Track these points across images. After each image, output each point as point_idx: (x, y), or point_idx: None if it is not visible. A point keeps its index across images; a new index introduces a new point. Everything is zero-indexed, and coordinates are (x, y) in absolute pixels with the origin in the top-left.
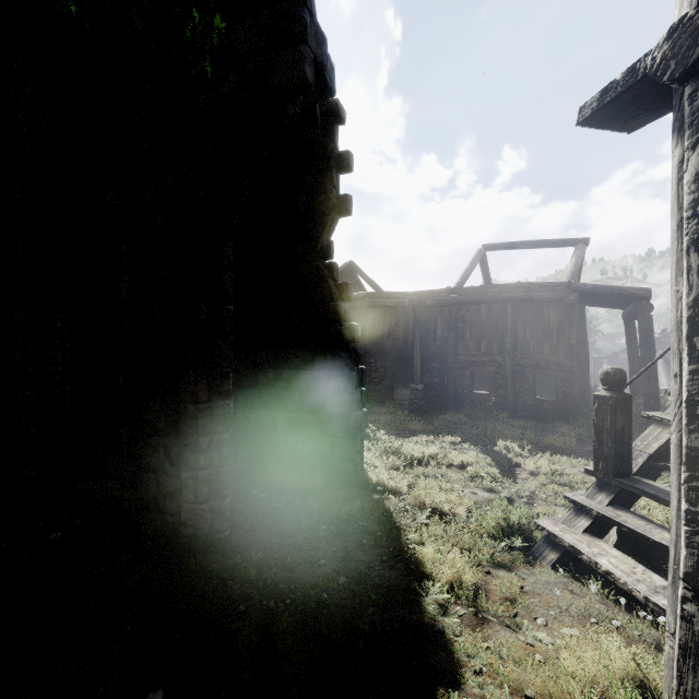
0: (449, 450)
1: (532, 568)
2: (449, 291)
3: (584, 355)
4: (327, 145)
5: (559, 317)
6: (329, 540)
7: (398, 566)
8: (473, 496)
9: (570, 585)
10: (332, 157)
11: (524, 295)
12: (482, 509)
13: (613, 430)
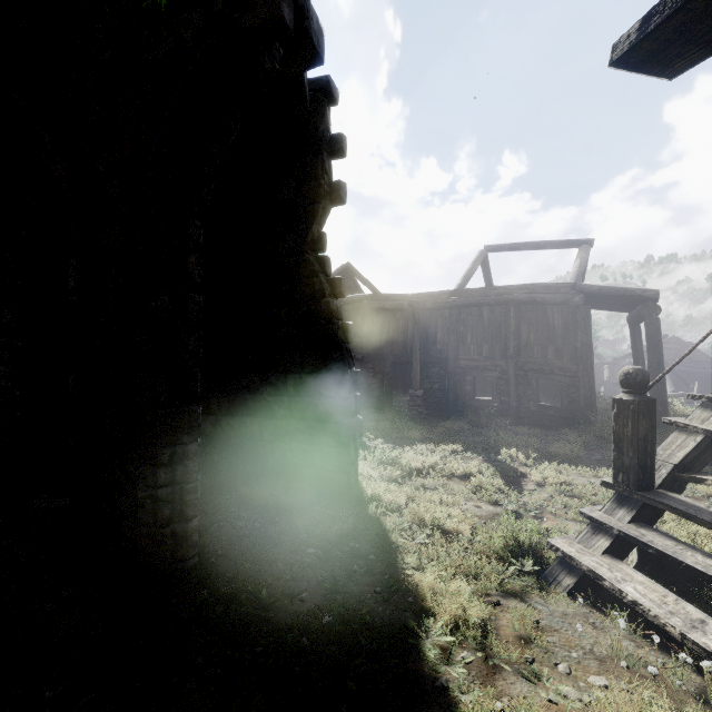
0: (450, 459)
1: (546, 596)
2: (450, 293)
3: (590, 359)
4: (317, 125)
5: (564, 320)
6: (314, 566)
7: (393, 598)
8: (477, 510)
9: (591, 617)
10: (323, 140)
11: (528, 297)
12: (487, 525)
13: (635, 438)
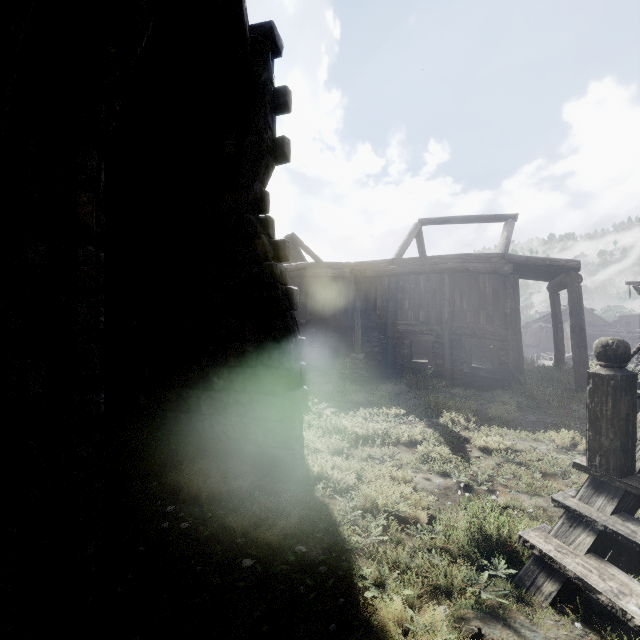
0: (394, 424)
1: (528, 610)
2: (389, 261)
3: (518, 324)
4: (259, 73)
5: (494, 287)
6: (251, 589)
7: None
8: (427, 483)
9: None
10: (266, 91)
11: (461, 266)
12: (440, 502)
13: (616, 418)
